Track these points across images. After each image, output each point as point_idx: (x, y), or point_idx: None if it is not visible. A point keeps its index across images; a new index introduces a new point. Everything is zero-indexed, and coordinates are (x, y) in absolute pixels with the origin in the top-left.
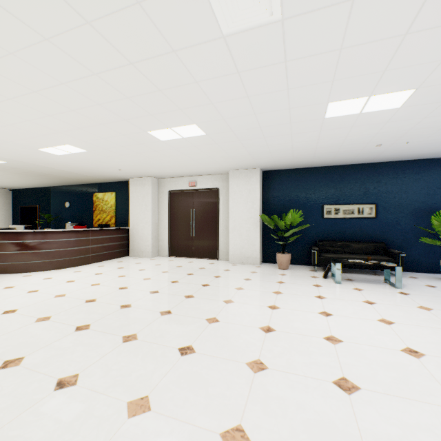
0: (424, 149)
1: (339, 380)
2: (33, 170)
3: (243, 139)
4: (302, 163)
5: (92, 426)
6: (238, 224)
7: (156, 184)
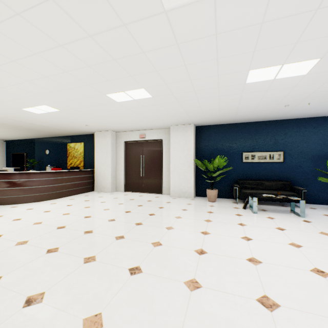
0: (321, 109)
1: (261, 298)
2: (20, 125)
3: (181, 101)
4: (226, 120)
5: None
6: (177, 167)
7: (115, 136)
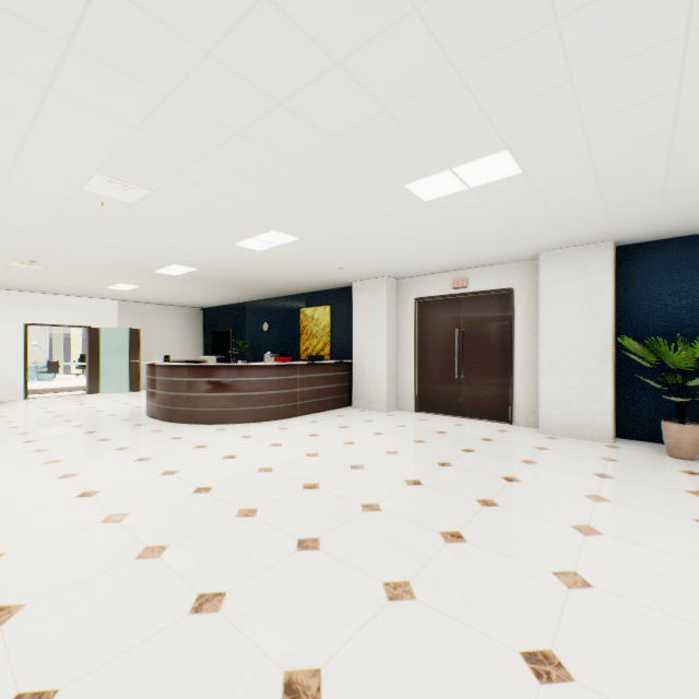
0: None
1: None
2: (226, 279)
3: (607, 171)
4: None
5: None
6: (559, 358)
7: (394, 288)
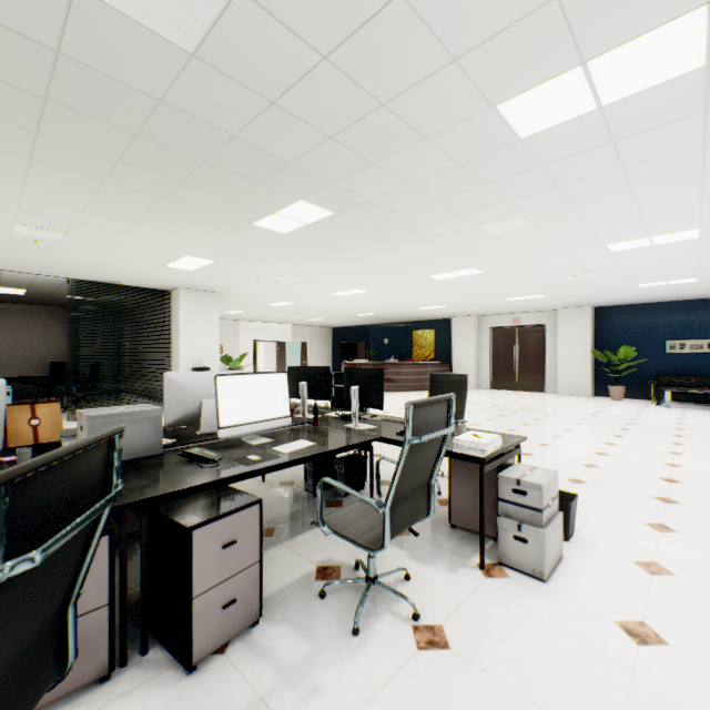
0: None
1: (626, 423)
2: (384, 317)
3: (575, 296)
4: (637, 301)
5: (525, 420)
6: (567, 359)
7: (477, 321)
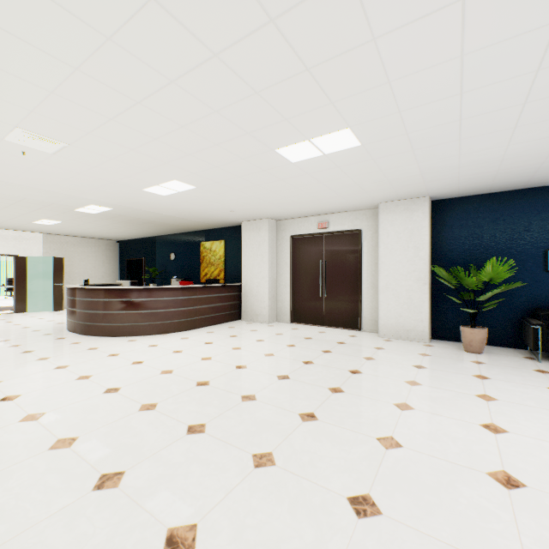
0: None
1: None
2: (138, 217)
3: (420, 147)
4: (507, 183)
5: None
6: (393, 281)
7: (274, 228)
